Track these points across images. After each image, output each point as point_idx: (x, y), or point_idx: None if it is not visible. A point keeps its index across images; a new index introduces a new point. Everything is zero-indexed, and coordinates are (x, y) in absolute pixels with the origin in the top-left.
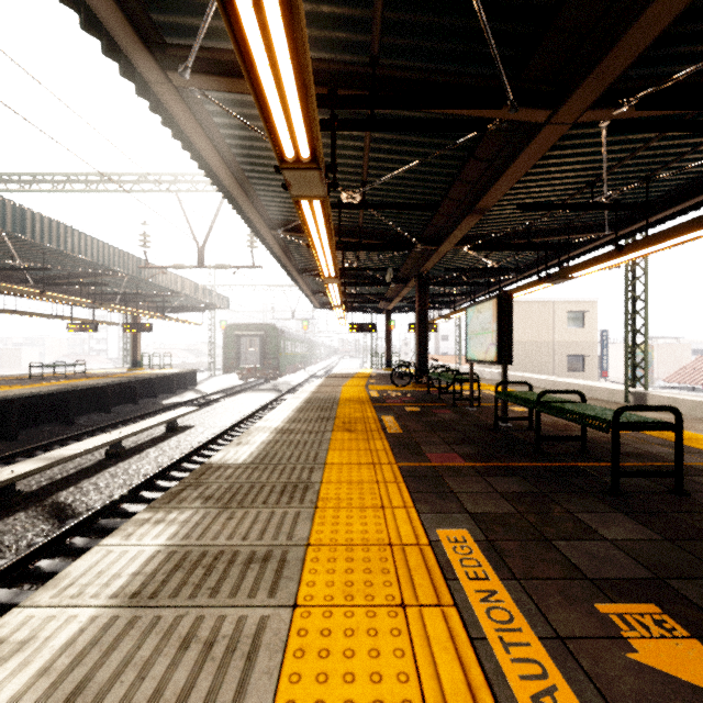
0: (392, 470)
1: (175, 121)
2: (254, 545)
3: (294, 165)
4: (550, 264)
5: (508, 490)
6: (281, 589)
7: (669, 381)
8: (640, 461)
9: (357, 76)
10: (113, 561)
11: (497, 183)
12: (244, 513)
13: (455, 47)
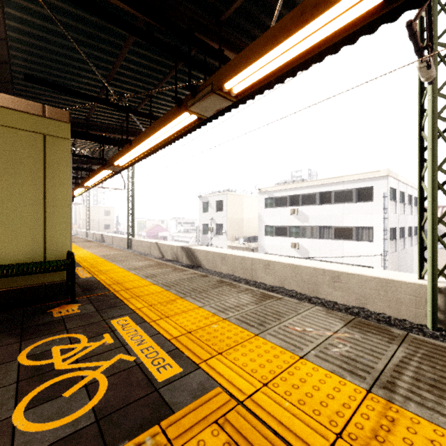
0: None
1: None
2: None
3: None
4: None
5: None
6: None
7: (142, 232)
8: None
9: None
10: None
11: None
12: None
13: None
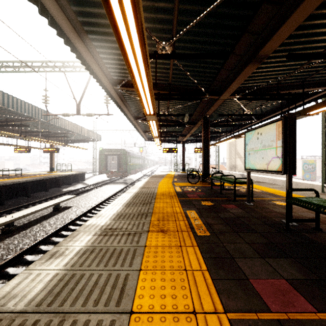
0: None
1: None
2: None
3: None
4: (280, 112)
5: None
6: None
7: None
8: None
9: None
10: None
11: (286, 22)
12: None
13: None
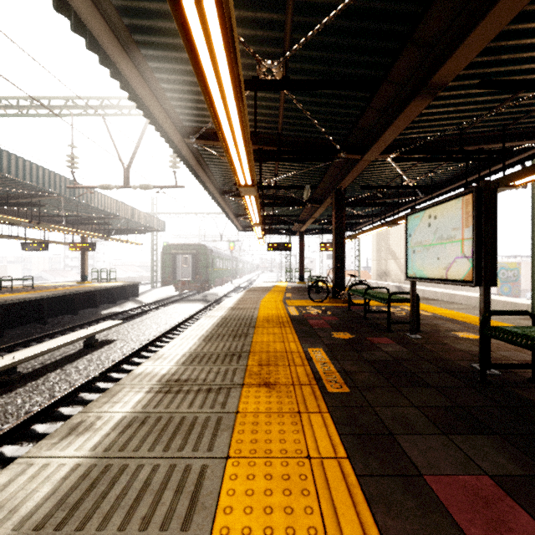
0: None
1: None
2: None
3: None
4: (462, 182)
5: None
6: None
7: None
8: None
9: None
10: None
11: (481, 23)
12: None
13: None
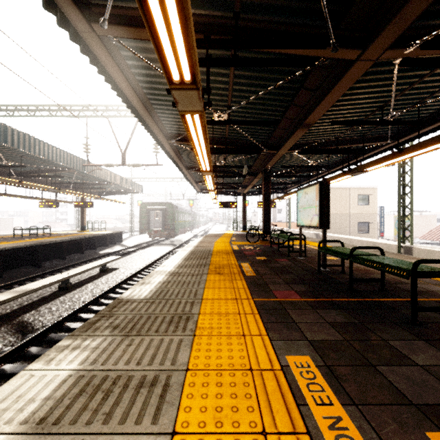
0: (250, 304)
1: (99, 62)
2: (145, 370)
3: (180, 86)
4: (350, 163)
5: (334, 320)
6: (163, 414)
7: (423, 239)
8: (425, 297)
9: (224, 26)
10: (32, 385)
11: (319, 106)
12: (140, 340)
13: (294, 4)
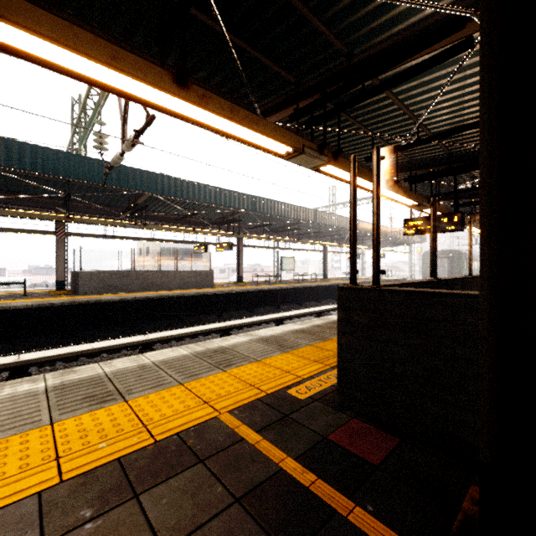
0: None
1: None
2: None
3: None
4: None
5: None
6: None
7: None
8: None
9: None
10: None
11: None
12: None
13: None
